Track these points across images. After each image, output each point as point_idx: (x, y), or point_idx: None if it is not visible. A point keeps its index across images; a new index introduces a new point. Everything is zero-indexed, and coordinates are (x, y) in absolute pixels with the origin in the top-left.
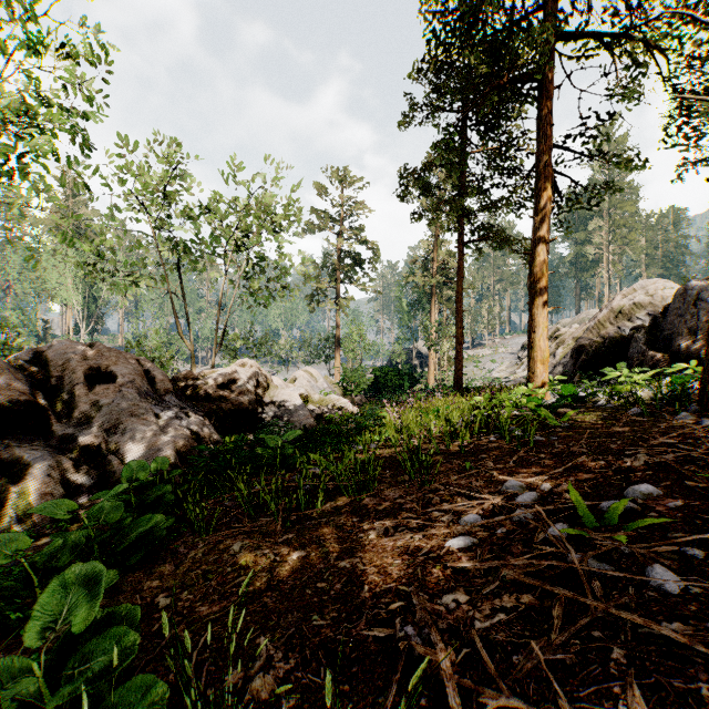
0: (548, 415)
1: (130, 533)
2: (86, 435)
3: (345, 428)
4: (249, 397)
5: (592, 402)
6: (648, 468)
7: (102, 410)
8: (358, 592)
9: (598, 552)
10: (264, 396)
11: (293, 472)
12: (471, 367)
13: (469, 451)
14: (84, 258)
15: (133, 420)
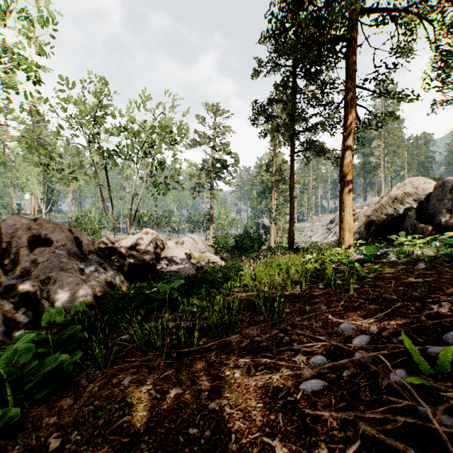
0: (359, 269)
1: (39, 371)
2: (26, 285)
3: (215, 277)
4: (150, 255)
5: (385, 259)
6: (452, 314)
7: (39, 266)
8: (226, 441)
9: (447, 405)
10: (161, 254)
11: (177, 311)
12: (297, 234)
13: (305, 295)
14: (40, 161)
15: (62, 273)
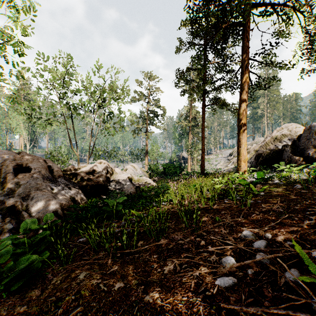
0: (253, 188)
1: (14, 268)
2: (11, 201)
3: (149, 194)
4: (103, 178)
5: (271, 181)
6: None
7: (21, 187)
8: None
9: None
10: (110, 177)
11: (122, 219)
12: (206, 163)
13: (215, 208)
14: (25, 112)
15: (38, 192)
